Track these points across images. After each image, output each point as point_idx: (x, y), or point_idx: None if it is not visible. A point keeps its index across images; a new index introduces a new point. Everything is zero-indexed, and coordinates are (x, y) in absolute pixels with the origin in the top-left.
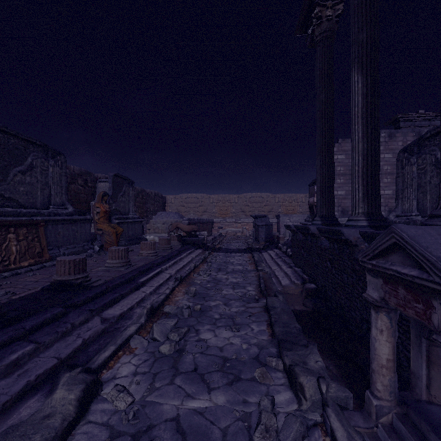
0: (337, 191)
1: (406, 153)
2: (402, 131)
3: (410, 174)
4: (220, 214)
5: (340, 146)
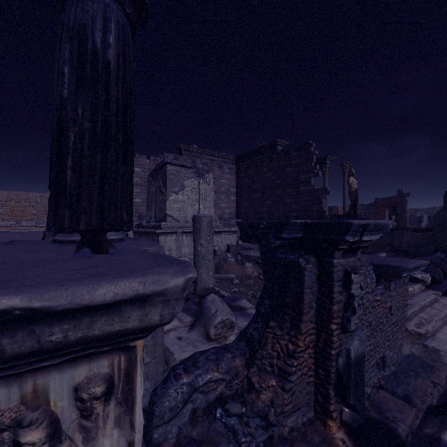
0: (135, 199)
1: (152, 177)
2: (183, 158)
3: (152, 192)
4: (13, 216)
5: (137, 160)
